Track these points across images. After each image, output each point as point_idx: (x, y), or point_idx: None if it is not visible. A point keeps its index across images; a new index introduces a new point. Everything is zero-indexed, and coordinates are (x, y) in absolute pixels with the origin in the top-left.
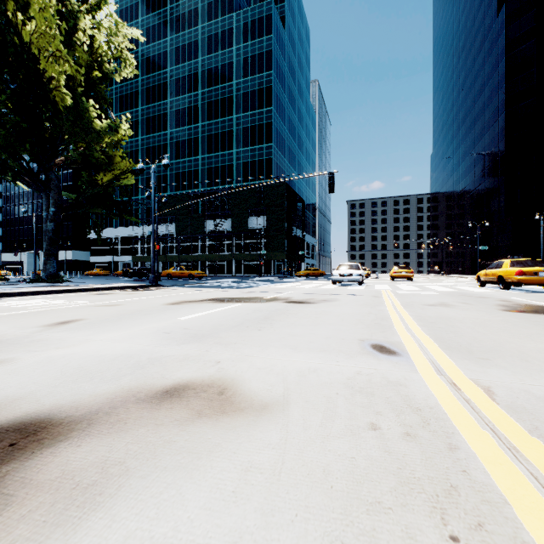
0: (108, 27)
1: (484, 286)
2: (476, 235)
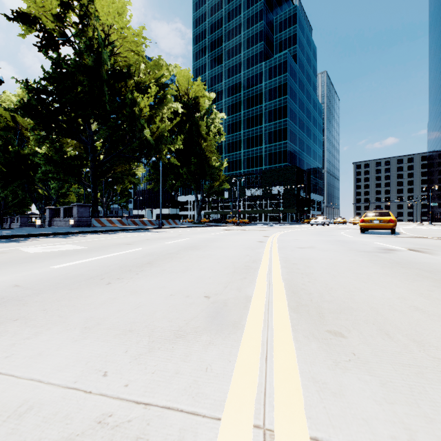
0: (218, 126)
1: None
2: None
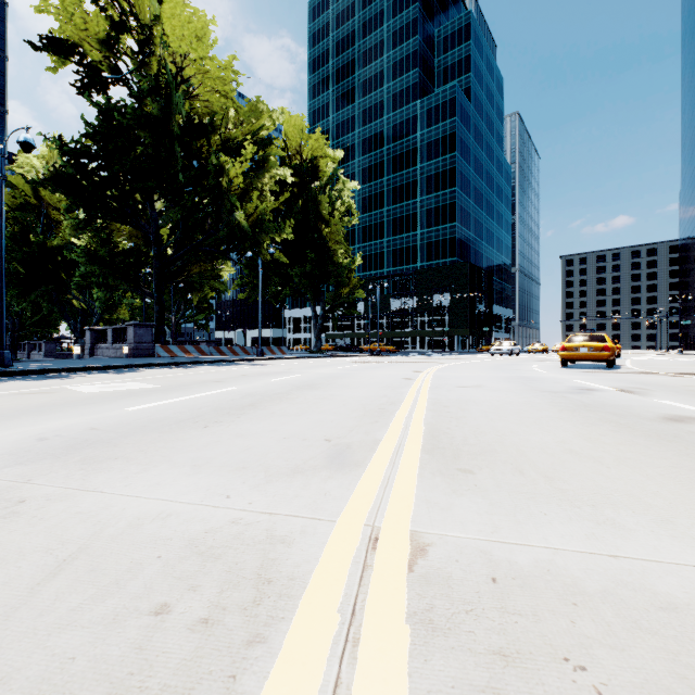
0: (348, 202)
1: None
2: None
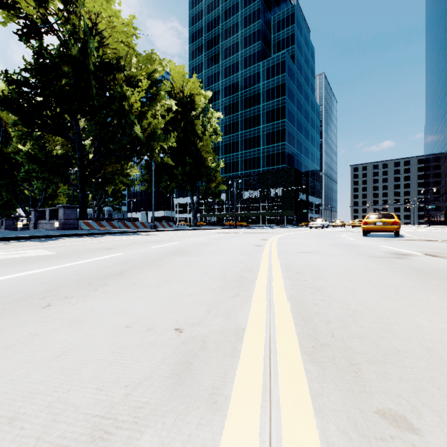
0: (215, 125)
1: None
2: (446, 195)
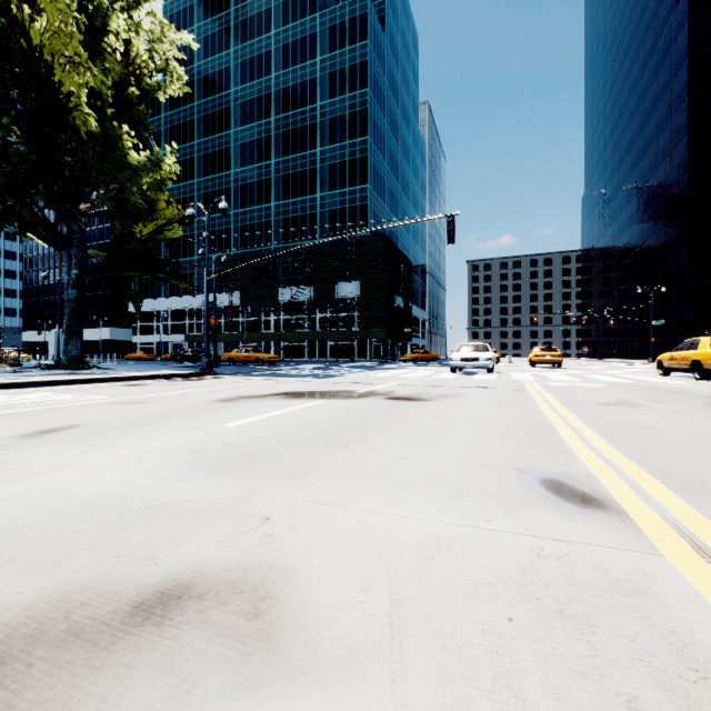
0: (148, 28)
1: (668, 376)
2: (646, 304)
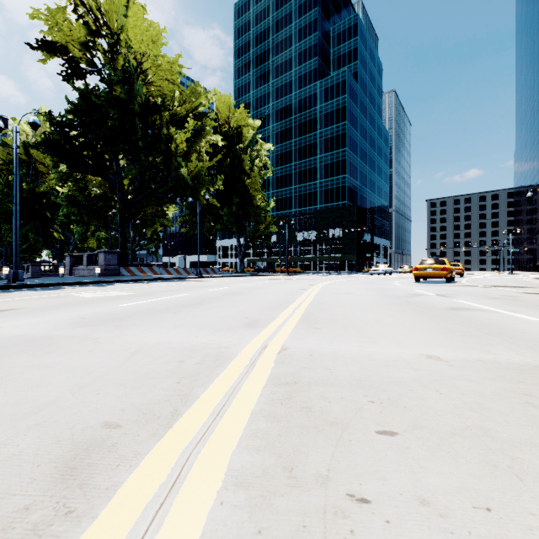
0: (264, 159)
1: None
2: (535, 236)
